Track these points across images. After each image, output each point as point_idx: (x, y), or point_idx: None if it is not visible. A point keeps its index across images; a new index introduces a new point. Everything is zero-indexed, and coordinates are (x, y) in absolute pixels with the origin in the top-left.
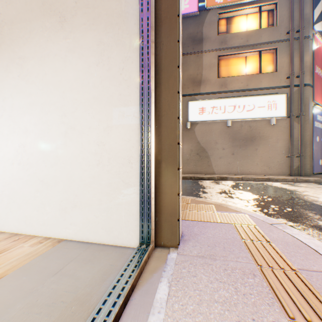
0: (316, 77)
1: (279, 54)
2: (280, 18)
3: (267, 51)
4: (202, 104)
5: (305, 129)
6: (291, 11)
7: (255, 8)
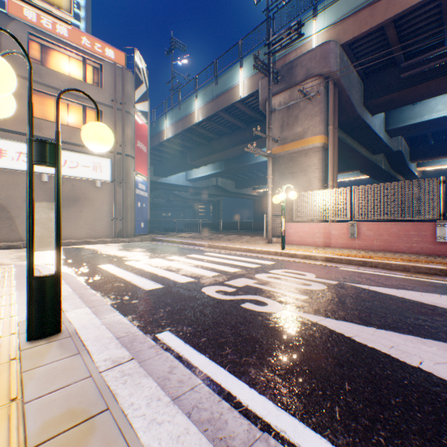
0: (139, 151)
1: (106, 118)
2: (107, 83)
3: (95, 109)
4: (1, 144)
5: (128, 195)
6: (116, 82)
7: (81, 56)
